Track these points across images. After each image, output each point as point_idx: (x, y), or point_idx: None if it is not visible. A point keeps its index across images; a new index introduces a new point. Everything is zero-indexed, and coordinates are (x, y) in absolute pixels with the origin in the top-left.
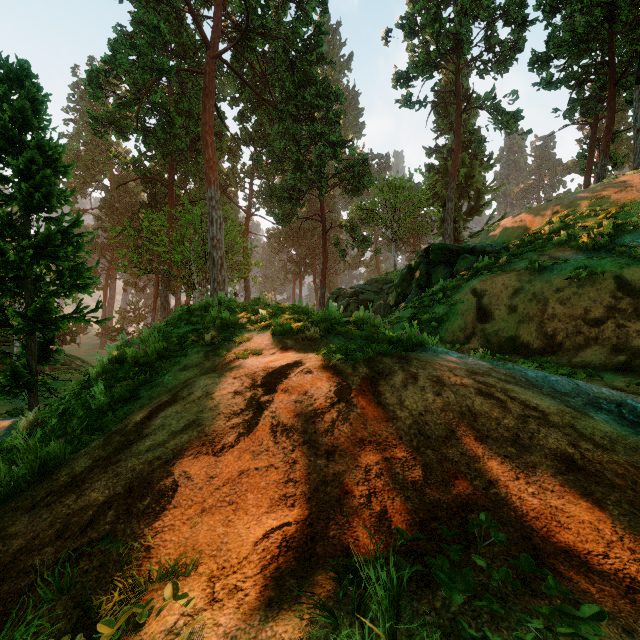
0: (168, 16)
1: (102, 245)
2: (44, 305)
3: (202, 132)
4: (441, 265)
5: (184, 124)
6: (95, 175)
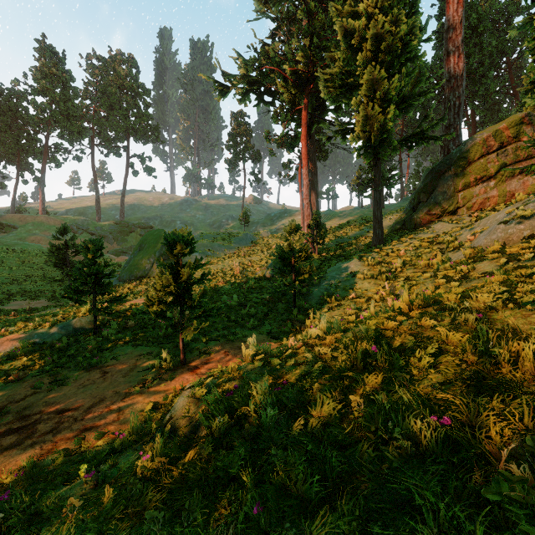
0: None
1: None
2: None
3: None
4: None
5: None
6: None
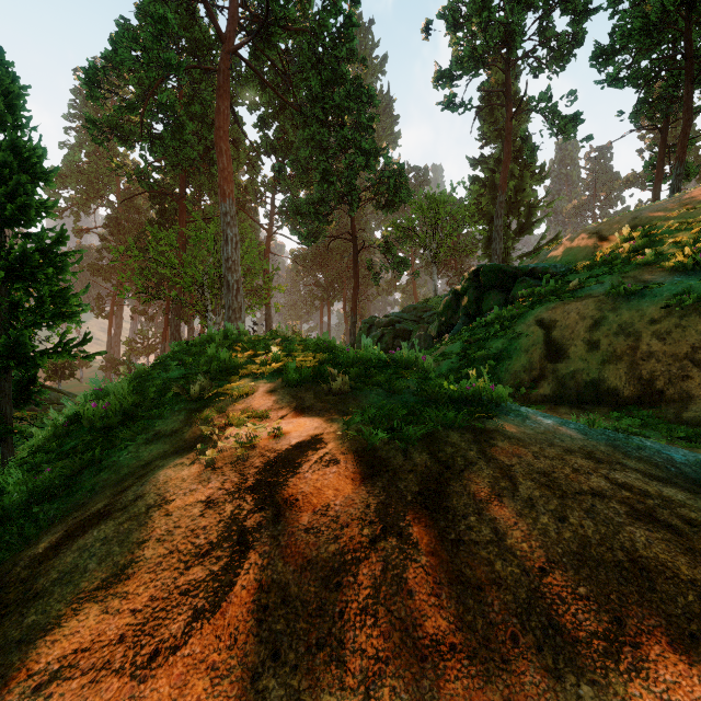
0: (177, 6)
1: (107, 268)
2: (17, 338)
3: (215, 138)
4: (494, 290)
5: (196, 130)
6: (99, 190)
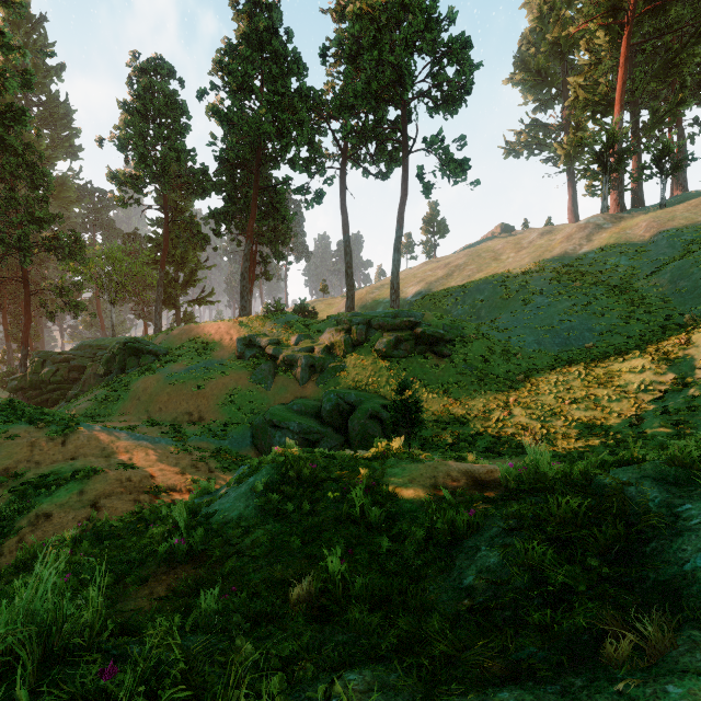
0: None
1: None
2: None
3: None
4: (133, 357)
5: None
6: None
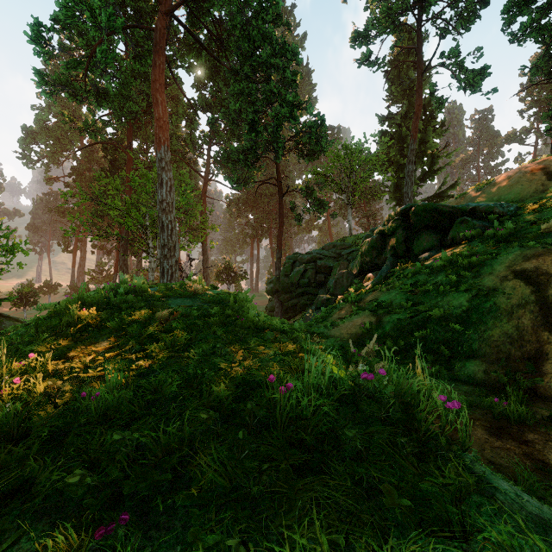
0: None
1: (71, 210)
2: None
3: (152, 90)
4: (426, 231)
5: (139, 87)
6: (66, 145)
